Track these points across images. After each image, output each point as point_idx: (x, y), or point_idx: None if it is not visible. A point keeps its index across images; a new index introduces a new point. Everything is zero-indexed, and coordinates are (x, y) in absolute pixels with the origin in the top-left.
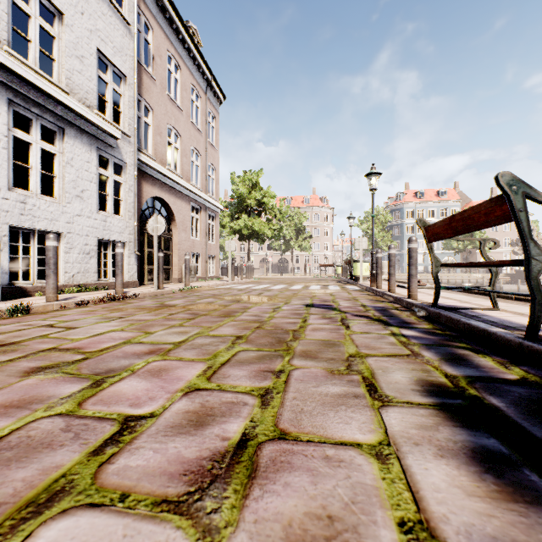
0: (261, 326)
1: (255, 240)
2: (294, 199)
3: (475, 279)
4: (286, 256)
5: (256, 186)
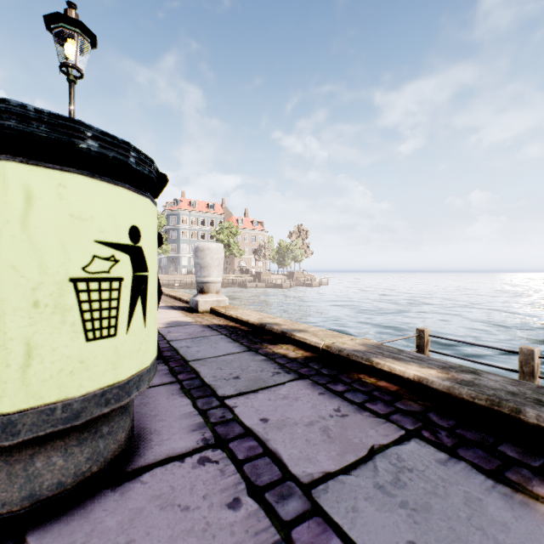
0: None
1: None
2: None
3: (232, 279)
4: None
5: None
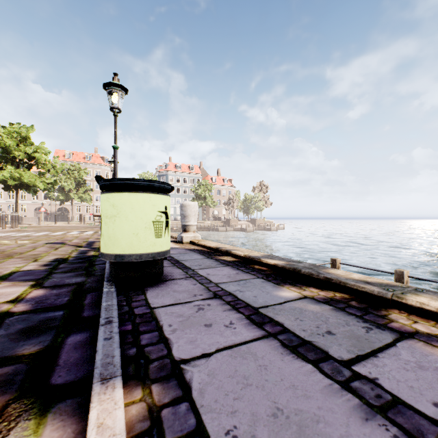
0: (2, 253)
1: (25, 190)
2: (75, 154)
3: (207, 224)
4: (67, 205)
5: (26, 140)
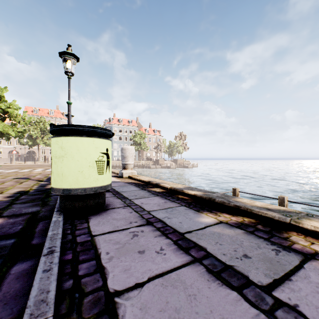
0: None
1: (0, 137)
2: (41, 110)
3: (142, 163)
4: (34, 149)
5: (1, 98)
